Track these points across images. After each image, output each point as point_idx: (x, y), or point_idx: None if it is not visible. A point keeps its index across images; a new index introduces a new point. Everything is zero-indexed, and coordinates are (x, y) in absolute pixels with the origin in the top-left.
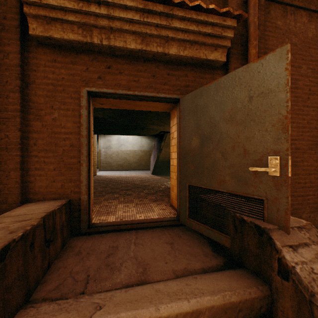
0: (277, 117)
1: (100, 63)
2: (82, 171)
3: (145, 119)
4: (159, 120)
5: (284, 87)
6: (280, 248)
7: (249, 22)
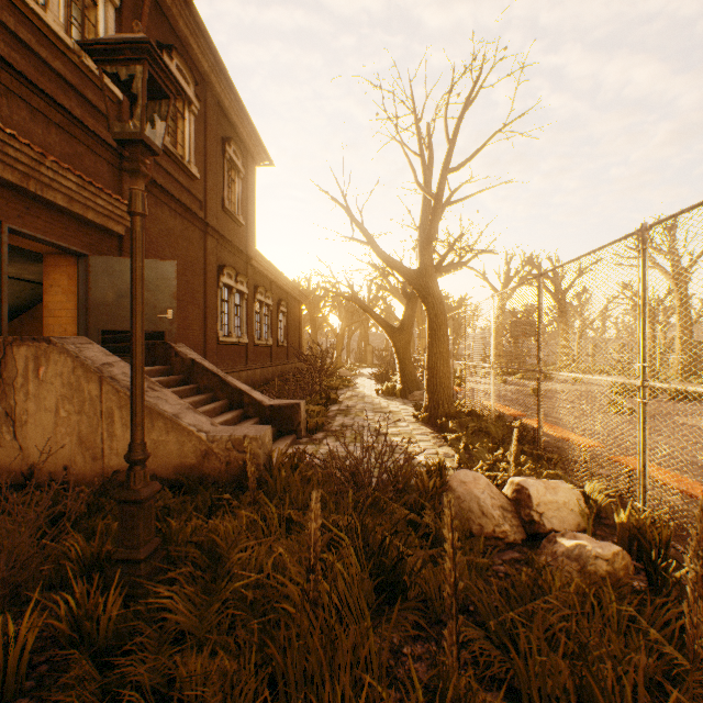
0: (172, 292)
1: (20, 202)
2: (5, 308)
3: None
4: None
5: (175, 280)
6: (176, 347)
7: None
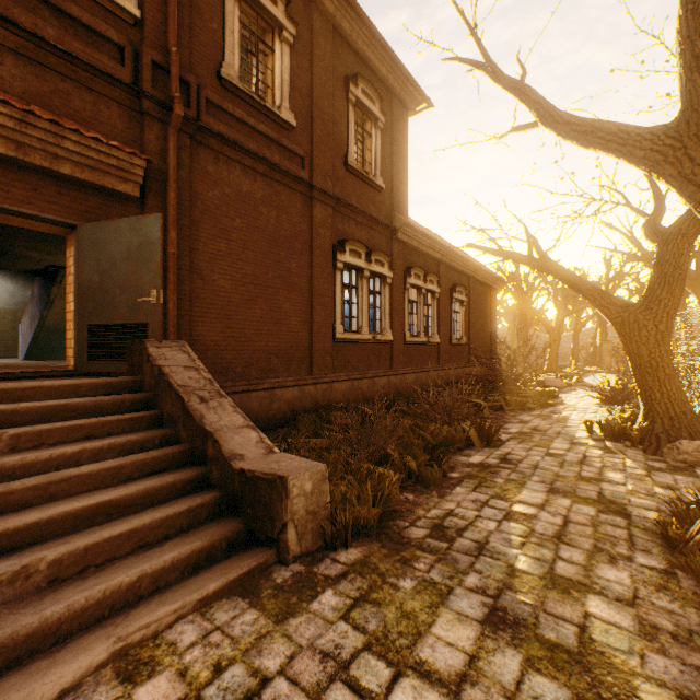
0: (156, 262)
1: None
2: None
3: (14, 236)
4: (46, 244)
5: (159, 242)
6: (149, 347)
7: (169, 162)
